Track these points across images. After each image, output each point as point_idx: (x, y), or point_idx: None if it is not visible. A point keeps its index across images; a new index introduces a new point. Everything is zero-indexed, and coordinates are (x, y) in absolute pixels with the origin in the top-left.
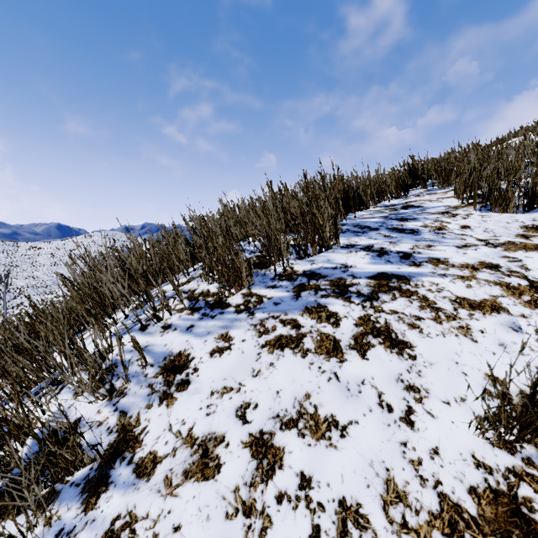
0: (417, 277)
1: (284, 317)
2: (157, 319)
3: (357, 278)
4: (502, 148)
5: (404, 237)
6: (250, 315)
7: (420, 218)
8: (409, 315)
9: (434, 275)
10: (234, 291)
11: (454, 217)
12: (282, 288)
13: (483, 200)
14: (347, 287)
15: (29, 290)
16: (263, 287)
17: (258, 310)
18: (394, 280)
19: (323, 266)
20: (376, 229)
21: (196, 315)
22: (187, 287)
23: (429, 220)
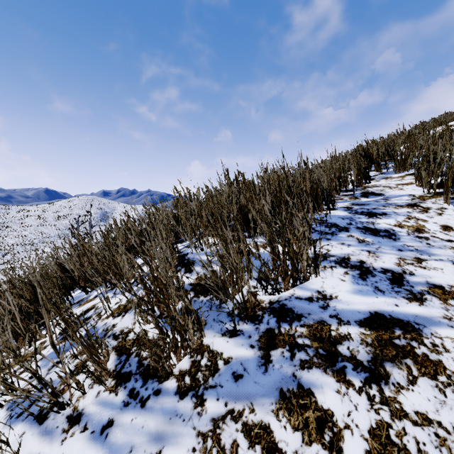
0: (429, 328)
1: (249, 417)
2: (60, 406)
3: (345, 324)
4: (450, 131)
5: (382, 243)
6: (198, 405)
7: (390, 213)
8: (453, 432)
9: (451, 323)
10: (176, 360)
11: (427, 212)
12: (244, 338)
13: (452, 191)
14: (335, 345)
15: (18, 247)
16: (218, 334)
17: (210, 391)
18: (398, 331)
19: (294, 295)
20: (345, 229)
21: (120, 394)
22: (119, 325)
23: (401, 216)
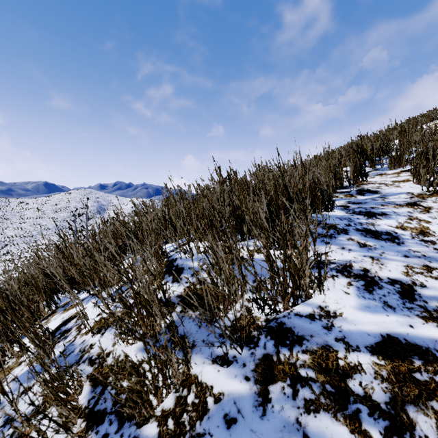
0: None
1: None
2: None
3: (354, 350)
4: None
5: (386, 248)
6: None
7: (390, 214)
8: None
9: None
10: (156, 402)
11: (429, 212)
12: (238, 367)
13: None
14: (344, 379)
15: (18, 239)
16: (208, 360)
17: None
18: (418, 362)
19: (293, 310)
20: (344, 232)
21: None
22: (96, 346)
23: (402, 217)
